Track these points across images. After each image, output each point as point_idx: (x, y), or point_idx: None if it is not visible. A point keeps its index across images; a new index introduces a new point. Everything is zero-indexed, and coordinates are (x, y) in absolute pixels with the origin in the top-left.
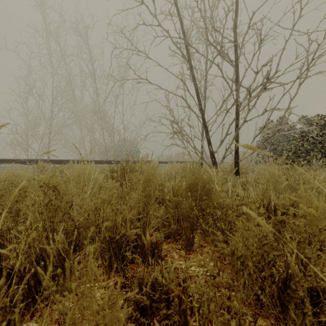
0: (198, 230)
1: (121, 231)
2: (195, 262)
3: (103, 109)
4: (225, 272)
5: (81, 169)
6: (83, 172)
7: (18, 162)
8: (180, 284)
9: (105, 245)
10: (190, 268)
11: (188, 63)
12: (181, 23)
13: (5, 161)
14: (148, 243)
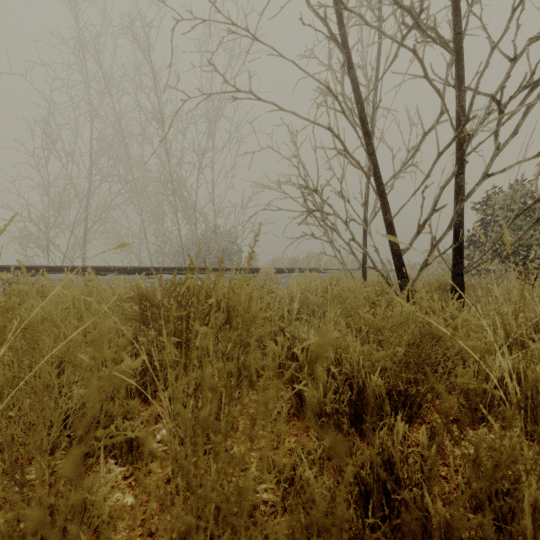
0: None
1: None
2: None
3: (177, 177)
4: None
5: None
6: None
7: (3, 271)
8: None
9: None
10: None
11: (343, 54)
12: None
13: None
14: None
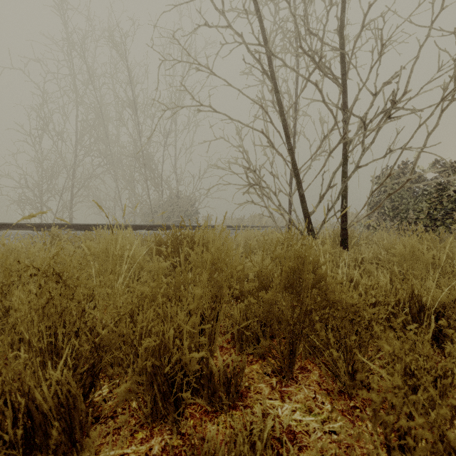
0: (300, 343)
1: (173, 353)
2: (299, 403)
3: (147, 153)
4: (356, 425)
5: (109, 240)
6: (111, 246)
7: (25, 227)
8: (279, 453)
9: (144, 378)
10: (293, 416)
11: (272, 82)
12: (261, 22)
13: (7, 226)
14: (220, 372)
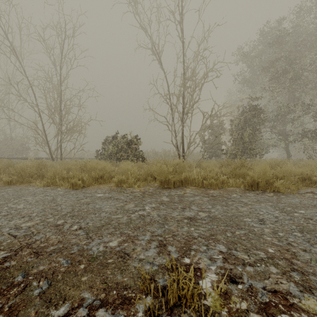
0: None
1: None
2: None
3: None
4: None
5: None
6: None
7: None
8: None
9: None
10: None
11: (39, 115)
12: (34, 96)
13: None
14: None
